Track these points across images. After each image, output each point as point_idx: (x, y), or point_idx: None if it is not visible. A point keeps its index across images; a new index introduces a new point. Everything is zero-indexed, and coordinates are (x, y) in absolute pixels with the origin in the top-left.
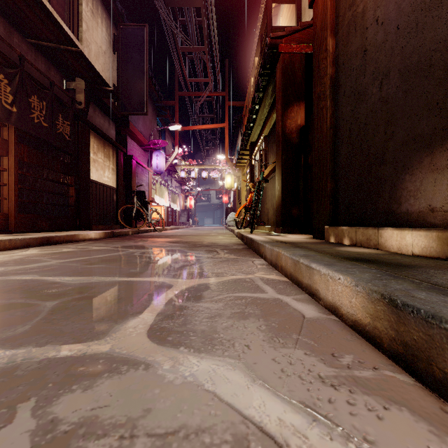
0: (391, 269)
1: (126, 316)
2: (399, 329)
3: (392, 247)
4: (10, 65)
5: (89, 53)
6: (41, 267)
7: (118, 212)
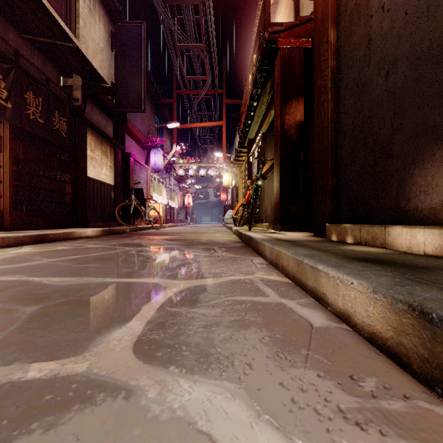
0: (409, 272)
1: (112, 324)
2: (434, 349)
3: (401, 246)
4: (4, 60)
5: (86, 50)
6: (30, 267)
7: (116, 209)
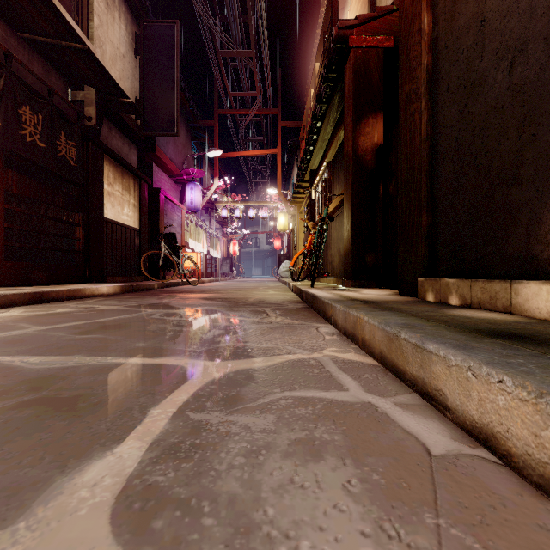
0: None
1: (90, 448)
2: None
3: (538, 311)
4: None
5: (102, 56)
6: (7, 339)
7: (141, 260)
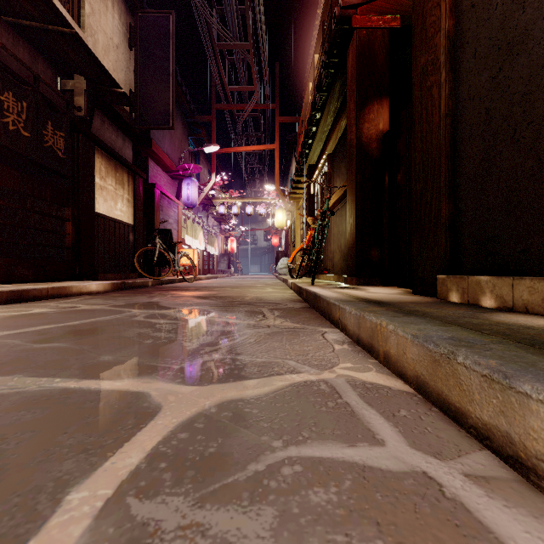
0: None
1: None
2: None
3: None
4: None
5: (94, 45)
6: None
7: (135, 256)
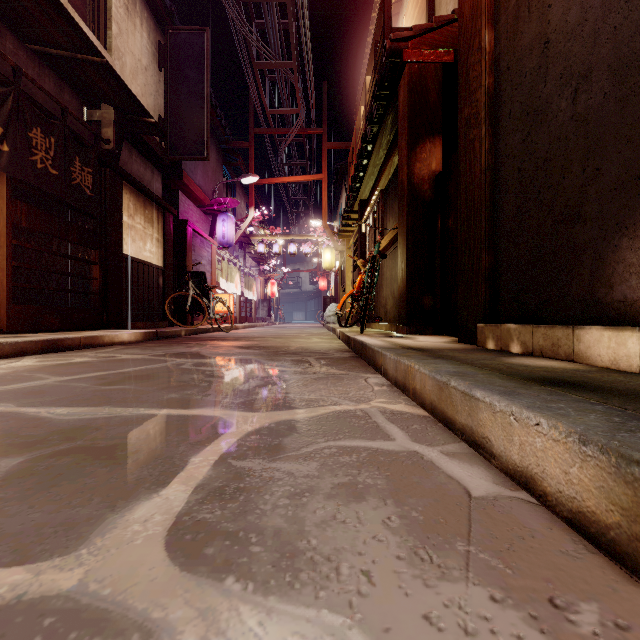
0: (630, 405)
1: (136, 491)
2: None
3: (600, 359)
4: None
5: (122, 69)
6: (27, 390)
7: (166, 303)
